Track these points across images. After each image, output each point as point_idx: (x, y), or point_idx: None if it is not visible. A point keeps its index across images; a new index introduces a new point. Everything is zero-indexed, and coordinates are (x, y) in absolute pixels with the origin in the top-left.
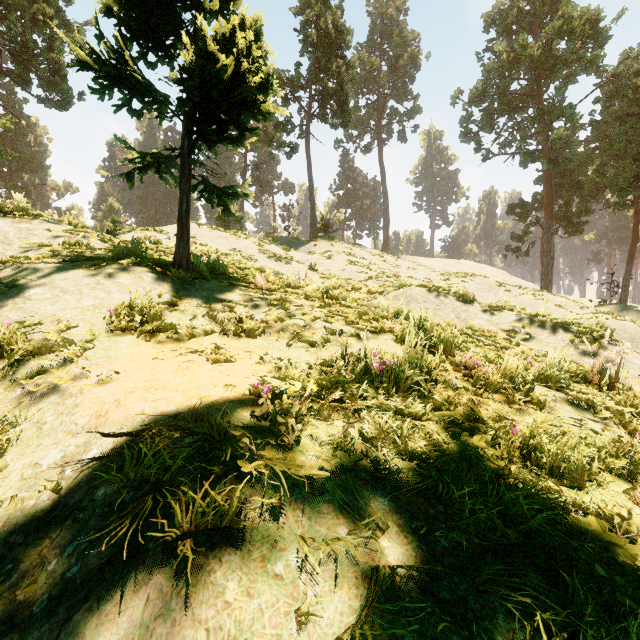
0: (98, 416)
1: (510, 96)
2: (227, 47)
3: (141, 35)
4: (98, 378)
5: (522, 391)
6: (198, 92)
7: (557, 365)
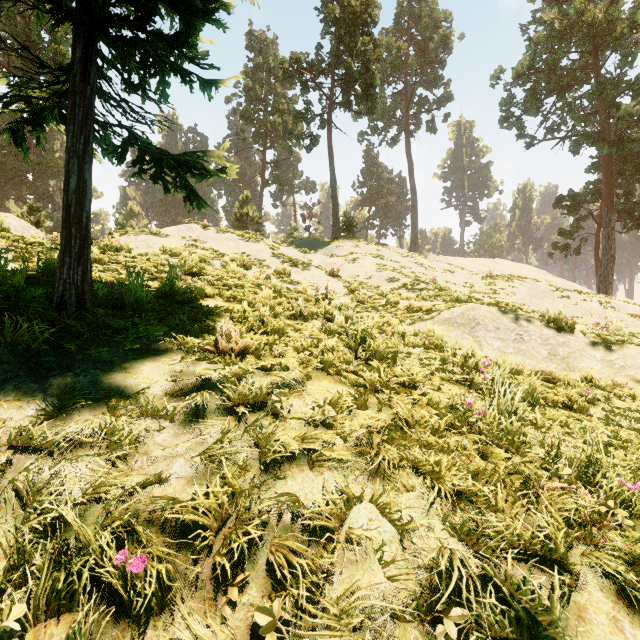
0: None
1: (560, 72)
2: None
3: None
4: None
5: None
6: None
7: None
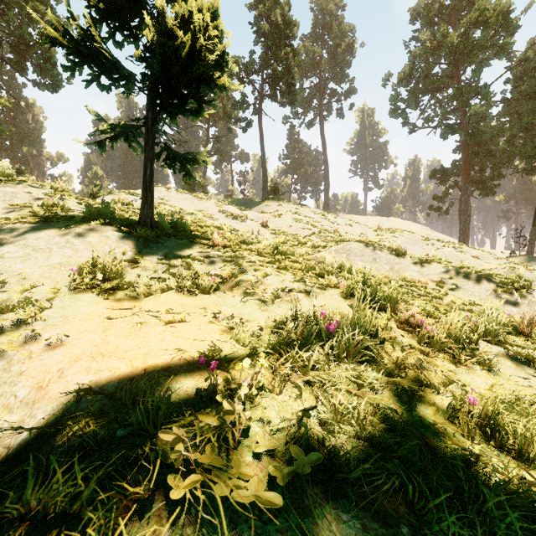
0: (39, 388)
1: (433, 78)
2: (186, 25)
3: (109, 17)
4: (50, 340)
5: (466, 348)
6: (160, 68)
7: (494, 319)
